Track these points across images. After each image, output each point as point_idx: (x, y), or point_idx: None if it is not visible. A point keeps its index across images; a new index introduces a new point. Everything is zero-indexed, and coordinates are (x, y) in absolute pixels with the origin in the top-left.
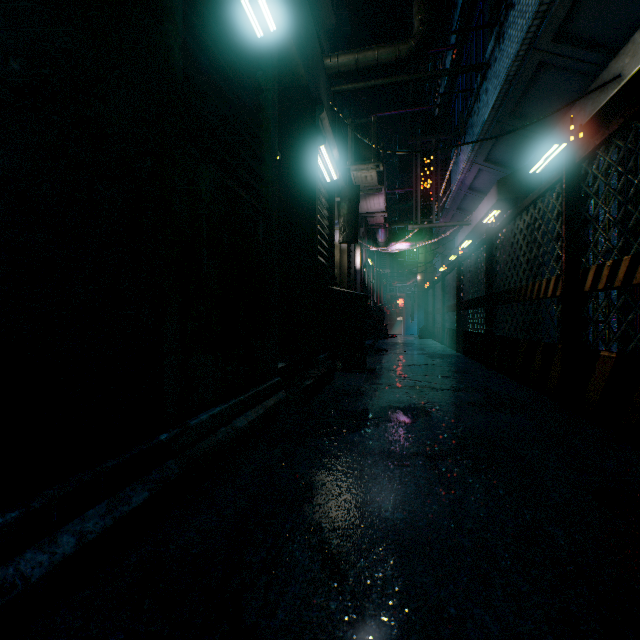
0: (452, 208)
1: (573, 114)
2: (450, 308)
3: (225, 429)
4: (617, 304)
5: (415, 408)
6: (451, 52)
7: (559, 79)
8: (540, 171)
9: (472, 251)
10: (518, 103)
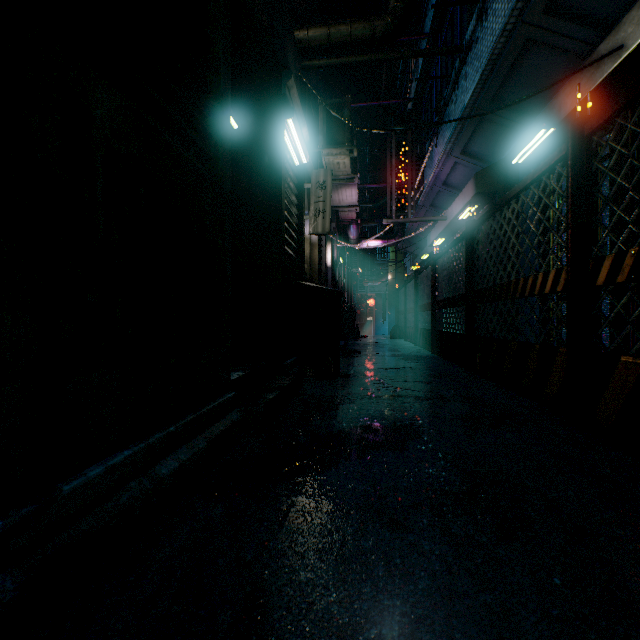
0: (425, 205)
1: (562, 96)
2: (424, 307)
3: (137, 483)
4: None
5: (402, 426)
6: (425, 43)
7: (546, 60)
8: (523, 161)
9: (449, 247)
10: (500, 88)
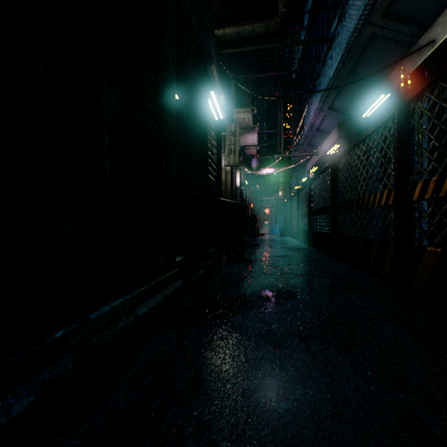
0: (304, 144)
1: (396, 72)
2: (303, 215)
3: (126, 318)
4: (442, 210)
5: (285, 292)
6: (304, 33)
7: (385, 47)
8: (370, 115)
9: (320, 173)
10: (354, 66)
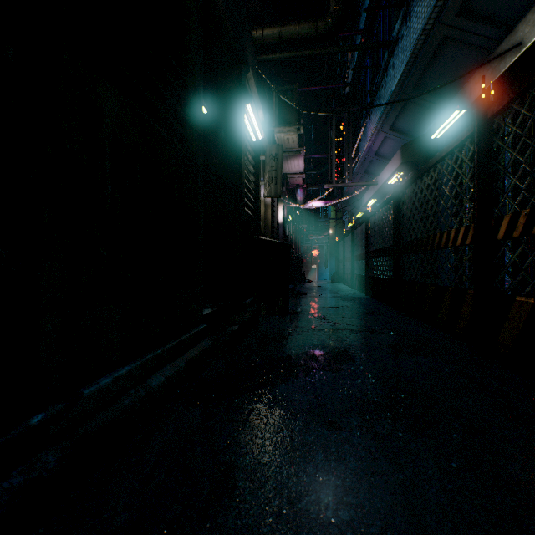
0: (360, 172)
1: (472, 83)
2: (359, 257)
3: (135, 391)
4: None
5: (339, 353)
6: (360, 37)
7: (459, 53)
8: (440, 136)
9: (380, 207)
10: (422, 76)
